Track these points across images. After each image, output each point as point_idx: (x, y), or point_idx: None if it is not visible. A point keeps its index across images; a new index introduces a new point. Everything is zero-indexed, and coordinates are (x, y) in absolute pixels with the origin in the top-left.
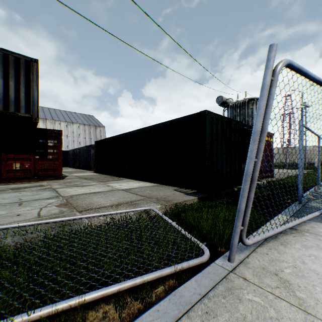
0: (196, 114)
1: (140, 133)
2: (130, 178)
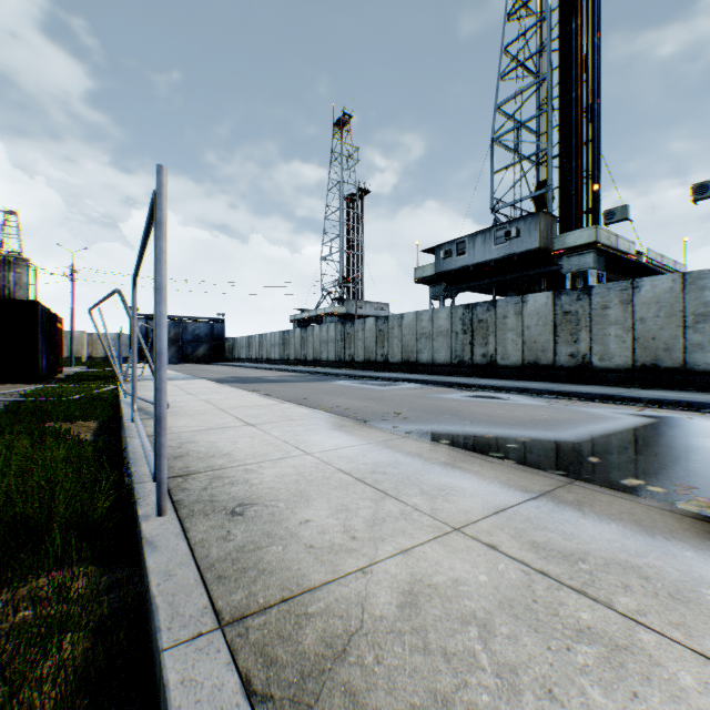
0: (23, 301)
1: None
2: None
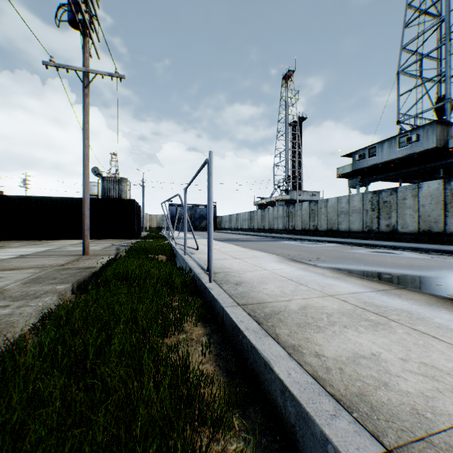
0: (128, 200)
1: (66, 200)
2: (46, 239)
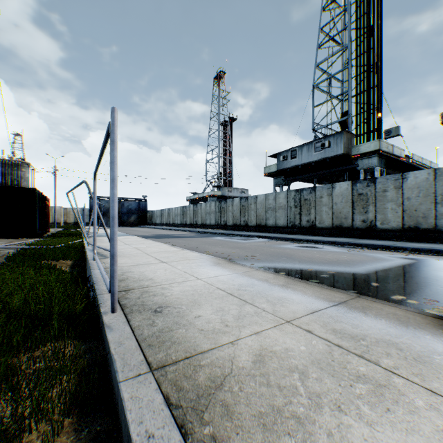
0: (26, 188)
1: None
2: None
